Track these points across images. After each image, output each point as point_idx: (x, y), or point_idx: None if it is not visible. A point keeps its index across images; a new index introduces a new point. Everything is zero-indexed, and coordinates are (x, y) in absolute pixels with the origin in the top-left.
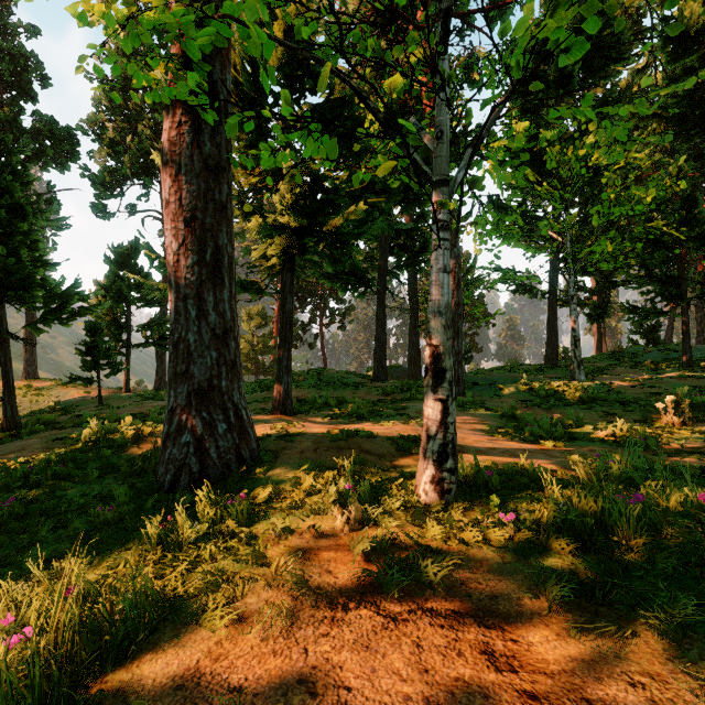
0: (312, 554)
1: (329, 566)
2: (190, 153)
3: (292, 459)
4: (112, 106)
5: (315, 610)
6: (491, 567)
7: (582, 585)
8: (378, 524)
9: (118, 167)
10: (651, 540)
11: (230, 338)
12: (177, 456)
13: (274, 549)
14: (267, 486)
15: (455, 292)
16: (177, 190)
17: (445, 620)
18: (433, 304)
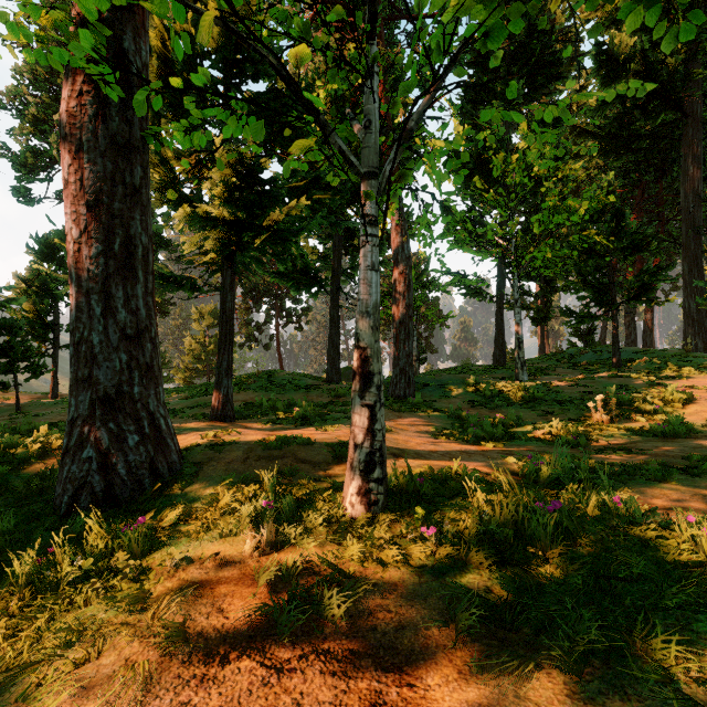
0: (207, 588)
1: (224, 603)
2: (93, 128)
3: (216, 472)
4: (37, 79)
5: (184, 668)
6: (406, 590)
7: (495, 605)
8: (294, 545)
9: (44, 149)
10: (567, 548)
11: (145, 339)
12: (77, 474)
13: (166, 584)
14: (178, 505)
15: (406, 294)
16: (78, 168)
17: (339, 665)
18: (361, 304)
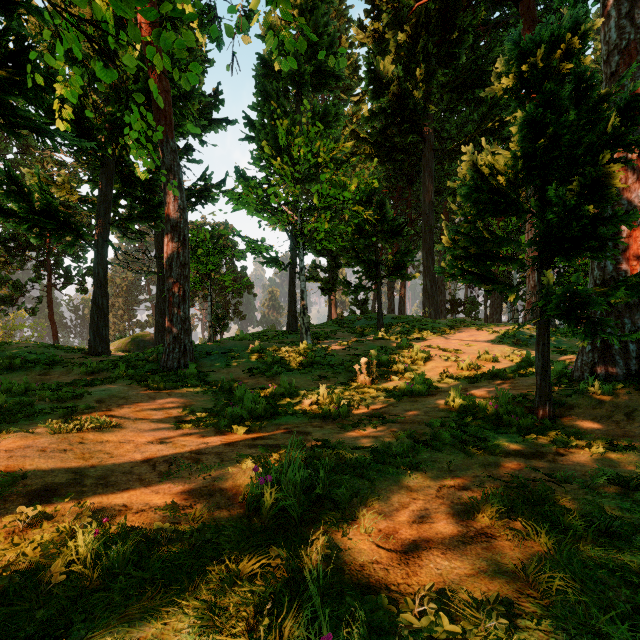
0: None
1: None
2: None
3: None
4: None
5: None
6: None
7: None
8: None
9: None
10: None
11: None
12: None
13: None
14: None
15: (180, 250)
16: None
17: None
18: None
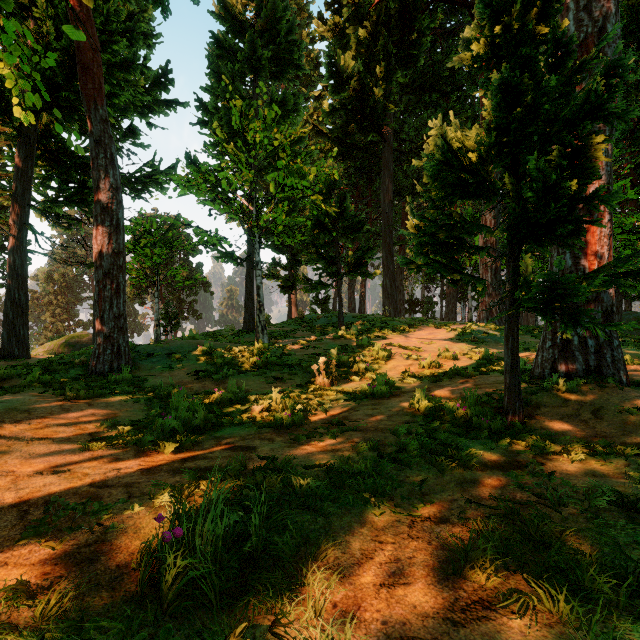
0: None
1: None
2: None
3: None
4: None
5: None
6: None
7: None
8: None
9: None
10: None
11: None
12: None
13: None
14: None
15: (113, 236)
16: None
17: None
18: None
